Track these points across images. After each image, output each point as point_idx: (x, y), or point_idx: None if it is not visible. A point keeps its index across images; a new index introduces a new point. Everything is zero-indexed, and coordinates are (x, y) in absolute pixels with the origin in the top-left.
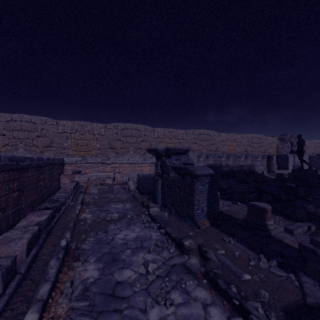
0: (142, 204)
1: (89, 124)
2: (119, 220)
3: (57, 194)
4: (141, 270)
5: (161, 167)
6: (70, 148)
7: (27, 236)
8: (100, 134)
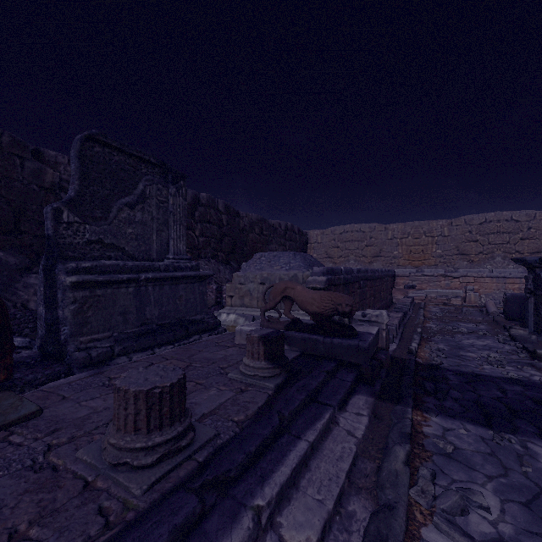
0: (503, 327)
1: (426, 223)
2: (467, 333)
3: (398, 305)
4: (483, 355)
5: (533, 282)
6: (400, 257)
7: (396, 320)
8: (441, 235)
